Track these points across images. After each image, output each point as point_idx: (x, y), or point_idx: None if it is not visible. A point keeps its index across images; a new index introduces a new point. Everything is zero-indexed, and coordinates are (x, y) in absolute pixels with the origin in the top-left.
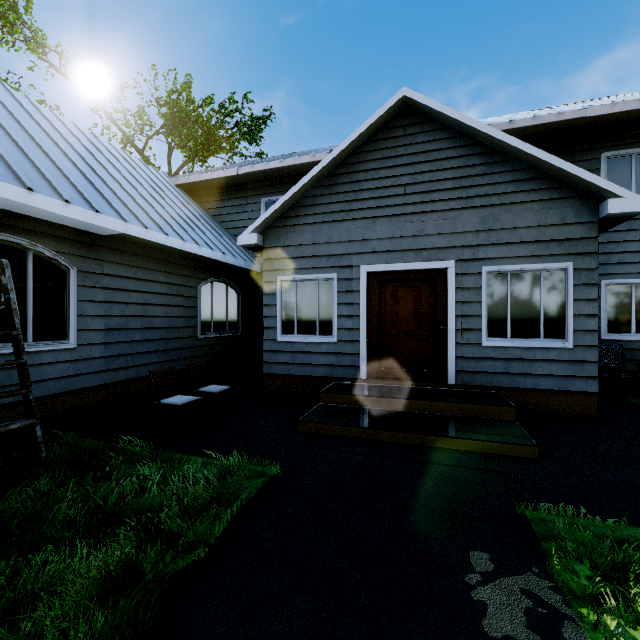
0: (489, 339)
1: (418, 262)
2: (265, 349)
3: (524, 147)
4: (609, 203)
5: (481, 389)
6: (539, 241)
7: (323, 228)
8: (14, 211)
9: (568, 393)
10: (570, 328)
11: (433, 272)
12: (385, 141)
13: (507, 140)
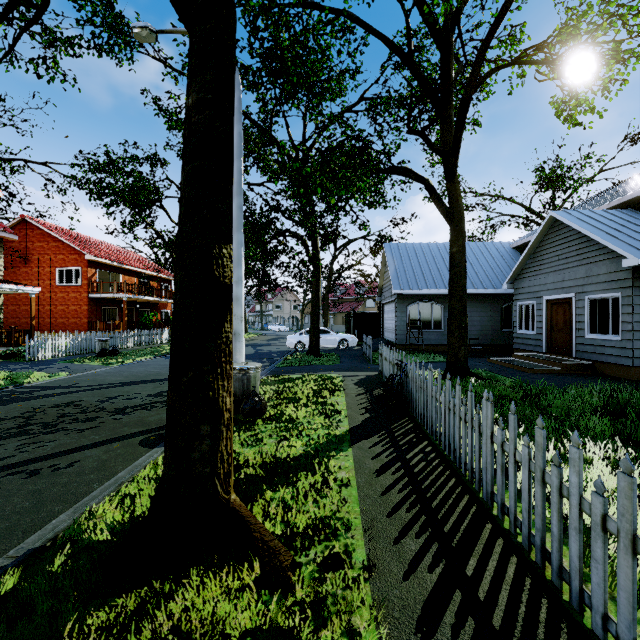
0: (589, 334)
1: (562, 294)
2: (514, 336)
3: (590, 235)
4: (622, 262)
5: (586, 361)
6: (608, 281)
7: (531, 279)
8: (428, 294)
9: (620, 366)
10: (620, 329)
11: (569, 299)
12: (552, 234)
13: (584, 233)
